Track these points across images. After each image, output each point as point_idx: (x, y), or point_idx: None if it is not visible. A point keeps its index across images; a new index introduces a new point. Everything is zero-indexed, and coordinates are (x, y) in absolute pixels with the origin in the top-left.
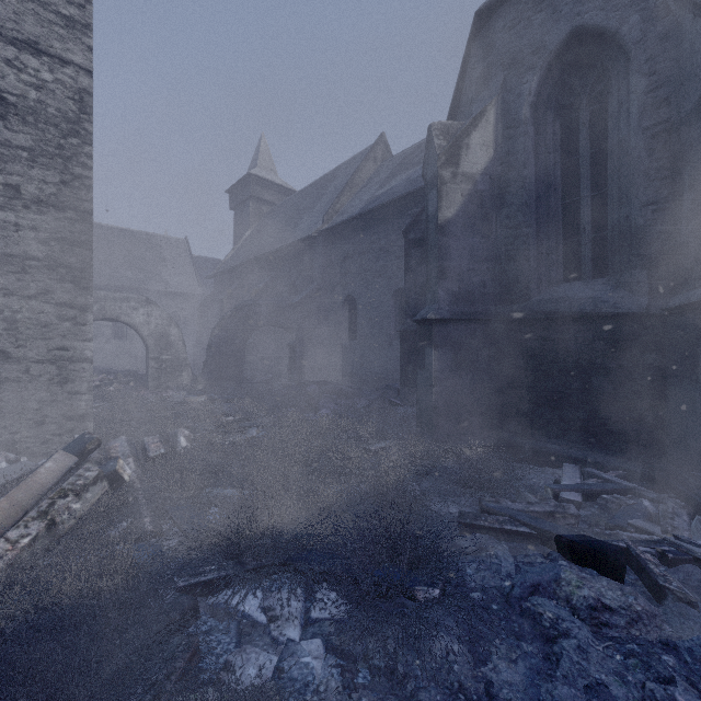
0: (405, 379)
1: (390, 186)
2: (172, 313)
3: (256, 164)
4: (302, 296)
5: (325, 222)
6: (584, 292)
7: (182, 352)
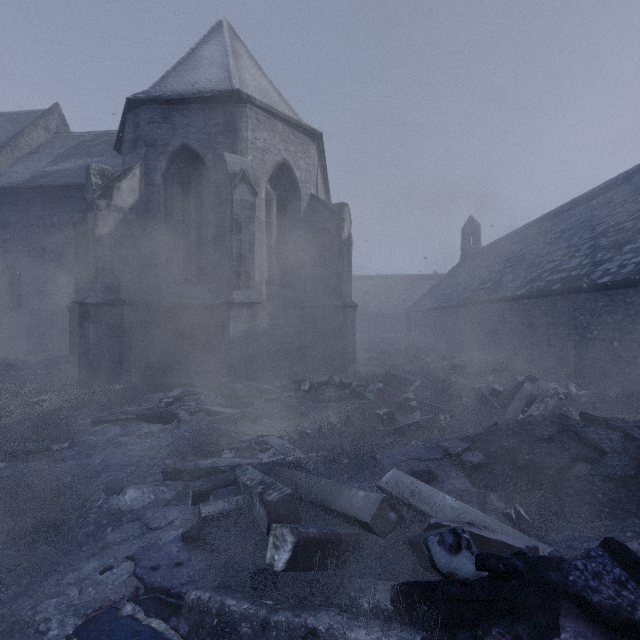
0: (75, 347)
1: (64, 167)
2: None
3: None
4: None
5: None
6: (191, 292)
7: None
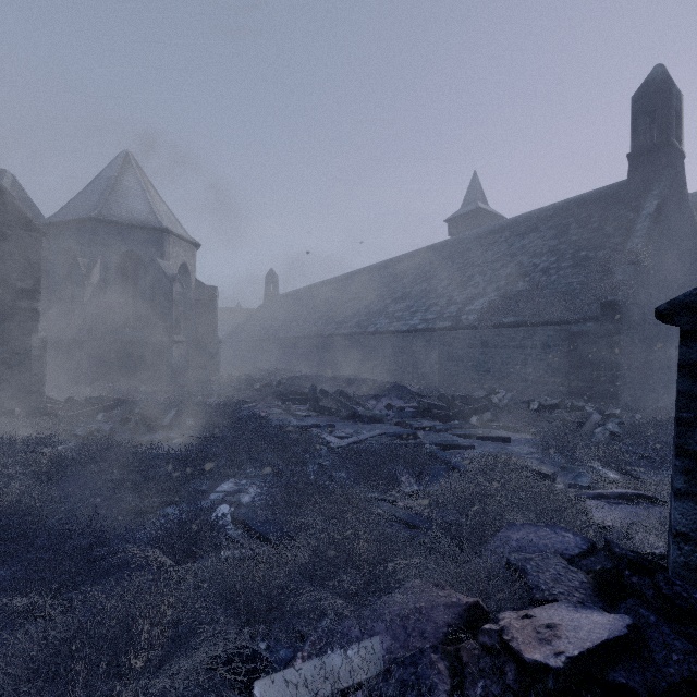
0: None
1: None
2: None
3: None
4: None
5: None
6: (132, 334)
7: None
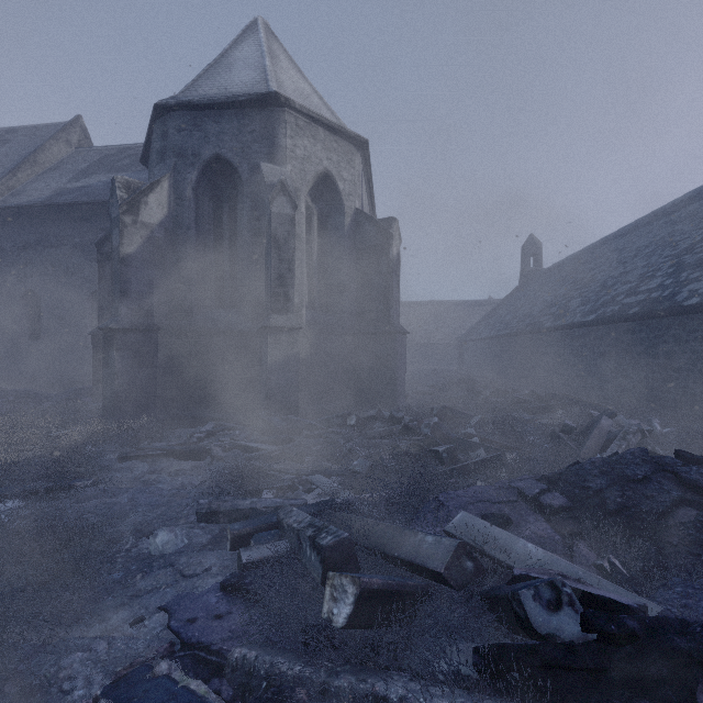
0: (99, 378)
1: (87, 183)
2: None
3: None
4: None
5: None
6: (224, 317)
7: None
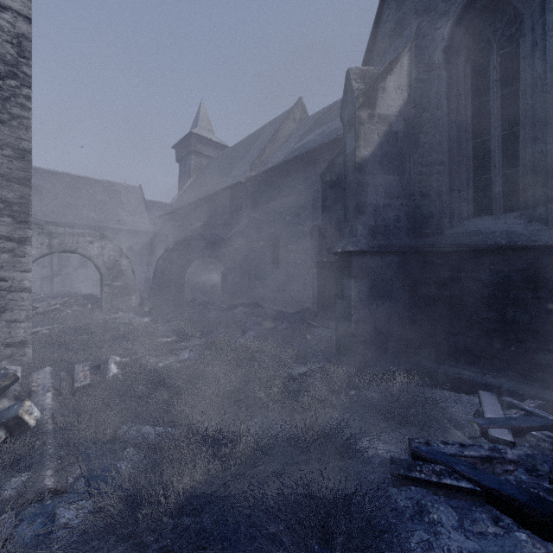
0: (322, 304)
1: (307, 140)
2: (128, 247)
3: (197, 125)
4: (233, 232)
5: (253, 171)
6: (496, 226)
7: (131, 279)
